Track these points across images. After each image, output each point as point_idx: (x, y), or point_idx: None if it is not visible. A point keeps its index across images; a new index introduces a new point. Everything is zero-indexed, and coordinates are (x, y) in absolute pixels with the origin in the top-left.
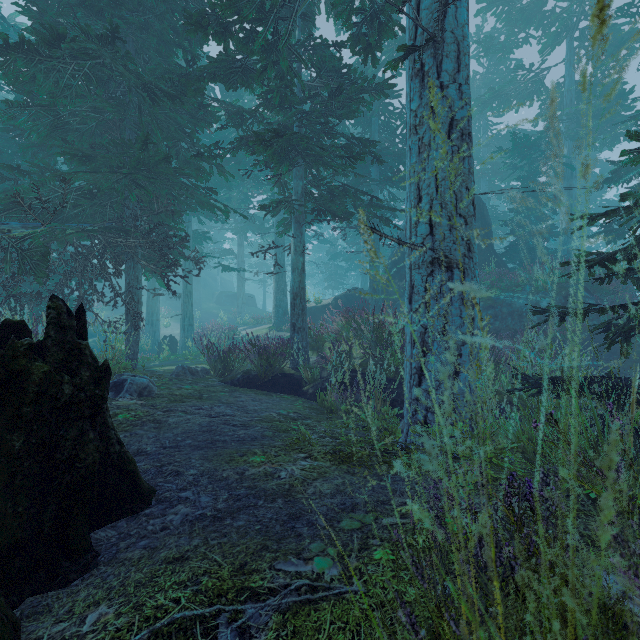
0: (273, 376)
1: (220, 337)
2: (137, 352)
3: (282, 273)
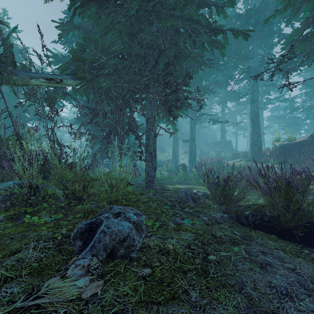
0: (302, 223)
1: (211, 165)
2: (153, 175)
3: (257, 121)
